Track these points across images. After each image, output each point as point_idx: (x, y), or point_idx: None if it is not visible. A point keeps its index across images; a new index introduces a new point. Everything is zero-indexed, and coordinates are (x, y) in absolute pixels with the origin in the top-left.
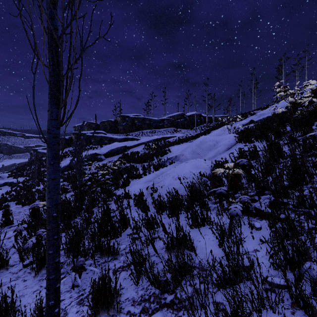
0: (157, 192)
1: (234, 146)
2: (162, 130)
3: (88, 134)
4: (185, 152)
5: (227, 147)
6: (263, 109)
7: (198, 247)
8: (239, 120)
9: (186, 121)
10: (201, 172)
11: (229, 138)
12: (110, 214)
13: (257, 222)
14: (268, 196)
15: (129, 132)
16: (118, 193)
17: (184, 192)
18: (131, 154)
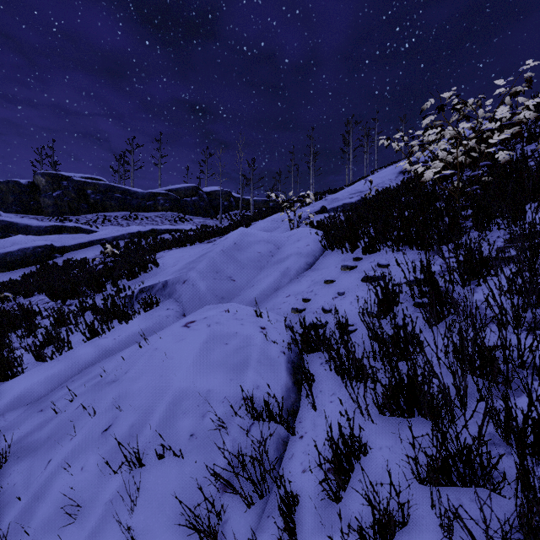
0: None
1: (323, 259)
2: (153, 214)
3: None
4: (193, 274)
5: (305, 260)
6: (332, 192)
7: None
8: (310, 201)
9: (203, 202)
10: (255, 392)
11: (305, 238)
12: None
13: None
14: None
15: (71, 213)
16: None
17: None
18: (63, 266)
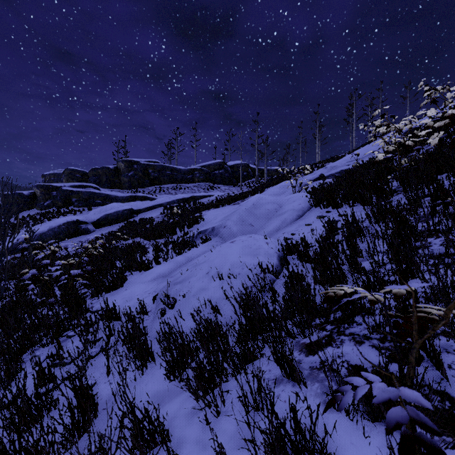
0: (174, 308)
1: (308, 213)
2: (192, 185)
3: (67, 188)
4: (229, 222)
5: (297, 214)
6: (333, 160)
7: None
8: (308, 172)
9: (227, 174)
10: (262, 263)
11: (298, 200)
12: (48, 383)
13: None
14: (443, 342)
15: (139, 186)
16: (96, 306)
17: (232, 308)
18: (140, 222)
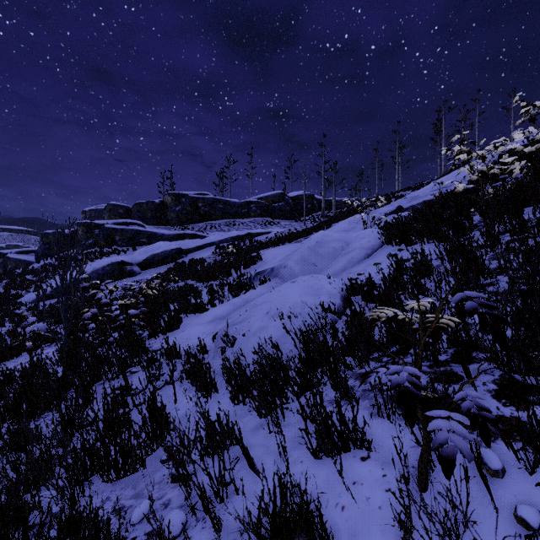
0: (234, 346)
1: (379, 251)
2: (247, 220)
3: (110, 226)
4: (290, 262)
5: (365, 252)
6: (415, 189)
7: (343, 533)
8: (381, 204)
9: (288, 207)
10: (324, 303)
11: (368, 237)
12: (125, 405)
13: (484, 445)
14: (485, 366)
15: (188, 223)
16: (155, 346)
17: (292, 346)
18: (190, 263)
